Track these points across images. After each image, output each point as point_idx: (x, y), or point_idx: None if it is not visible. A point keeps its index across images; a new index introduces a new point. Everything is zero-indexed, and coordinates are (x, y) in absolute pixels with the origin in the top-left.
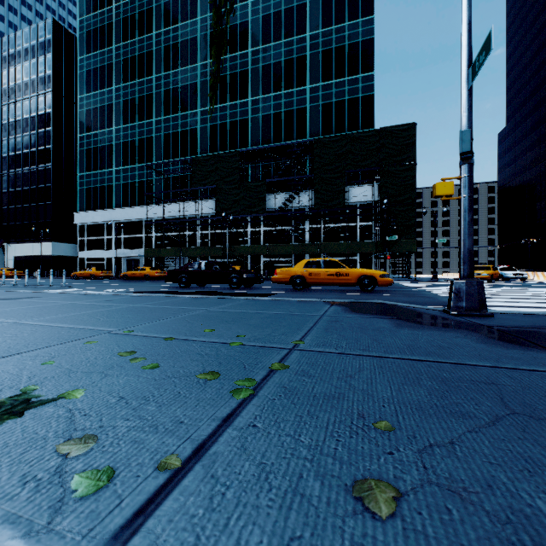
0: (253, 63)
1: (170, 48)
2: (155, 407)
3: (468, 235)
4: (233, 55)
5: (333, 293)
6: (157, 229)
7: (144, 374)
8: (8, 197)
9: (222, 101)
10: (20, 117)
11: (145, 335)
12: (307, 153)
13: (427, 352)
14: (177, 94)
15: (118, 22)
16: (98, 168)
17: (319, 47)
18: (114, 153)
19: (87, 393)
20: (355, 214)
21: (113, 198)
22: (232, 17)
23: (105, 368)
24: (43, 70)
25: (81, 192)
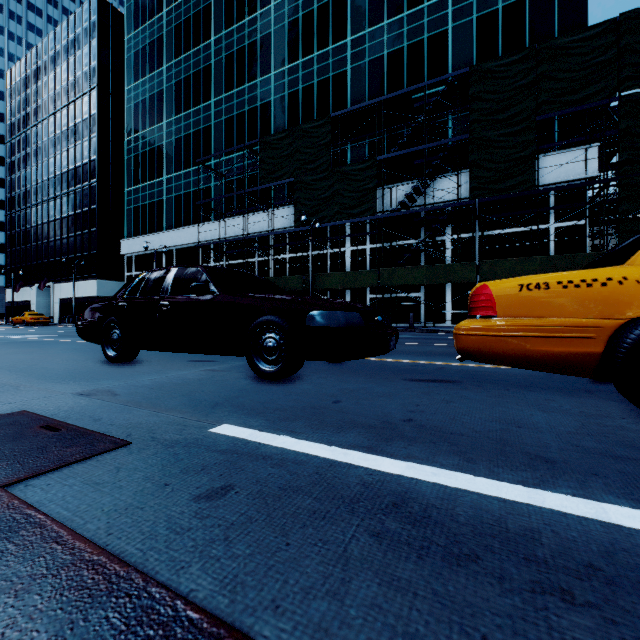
0: None
1: None
2: None
3: None
4: None
5: None
6: (217, 257)
7: None
8: (55, 227)
9: (306, 52)
10: (65, 127)
11: None
12: (449, 109)
13: None
14: (242, 57)
15: None
16: (147, 179)
17: None
18: (165, 157)
19: None
20: (546, 207)
21: (164, 217)
22: None
23: None
24: (87, 62)
25: (128, 213)
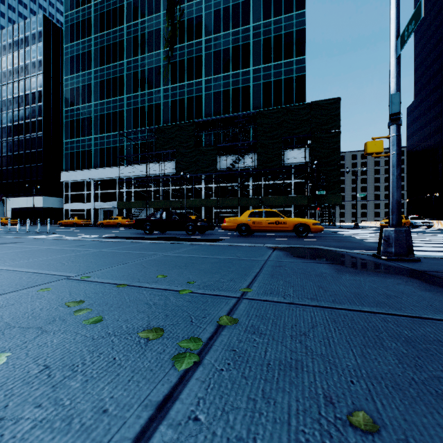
0: (206, 49)
1: (138, 37)
2: (80, 383)
3: (397, 188)
4: (190, 43)
5: (274, 239)
6: (128, 186)
7: (83, 331)
8: (7, 160)
9: (181, 80)
10: (16, 94)
11: (100, 281)
12: (250, 123)
13: (377, 302)
14: (144, 75)
15: (96, 17)
16: (80, 136)
17: (260, 36)
18: (93, 124)
19: (9, 359)
20: (290, 173)
21: (92, 160)
22: (189, 12)
23: (45, 322)
24: (35, 56)
25: (66, 155)
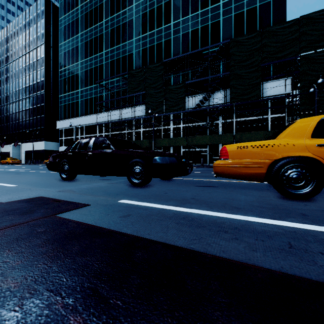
0: None
1: None
2: None
3: None
4: None
5: None
6: (106, 130)
7: None
8: (22, 114)
9: (150, 29)
10: (28, 63)
11: None
12: (220, 59)
13: None
14: (119, 30)
15: None
16: (70, 90)
17: None
18: (79, 79)
19: None
20: (267, 107)
21: (79, 110)
22: None
23: None
24: (39, 31)
25: (61, 107)
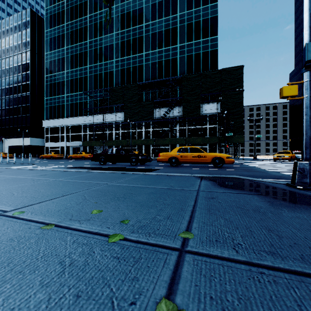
0: (146, 32)
1: (97, 24)
2: None
3: (310, 126)
4: (134, 28)
5: (197, 169)
6: (90, 130)
7: None
8: (5, 112)
9: (127, 54)
10: (12, 65)
11: (29, 219)
12: (178, 85)
13: None
14: (101, 51)
15: (67, 10)
16: (56, 94)
17: (185, 21)
18: (65, 86)
19: None
20: (206, 120)
21: (65, 112)
22: (133, 5)
23: None
24: (25, 38)
25: (46, 108)
